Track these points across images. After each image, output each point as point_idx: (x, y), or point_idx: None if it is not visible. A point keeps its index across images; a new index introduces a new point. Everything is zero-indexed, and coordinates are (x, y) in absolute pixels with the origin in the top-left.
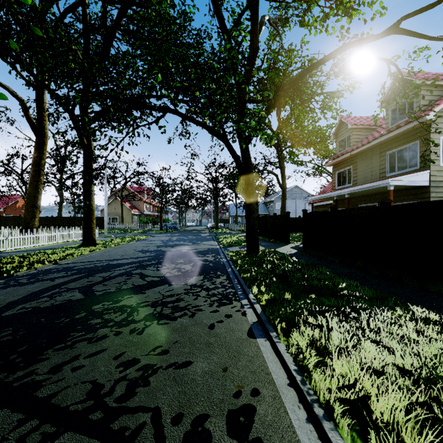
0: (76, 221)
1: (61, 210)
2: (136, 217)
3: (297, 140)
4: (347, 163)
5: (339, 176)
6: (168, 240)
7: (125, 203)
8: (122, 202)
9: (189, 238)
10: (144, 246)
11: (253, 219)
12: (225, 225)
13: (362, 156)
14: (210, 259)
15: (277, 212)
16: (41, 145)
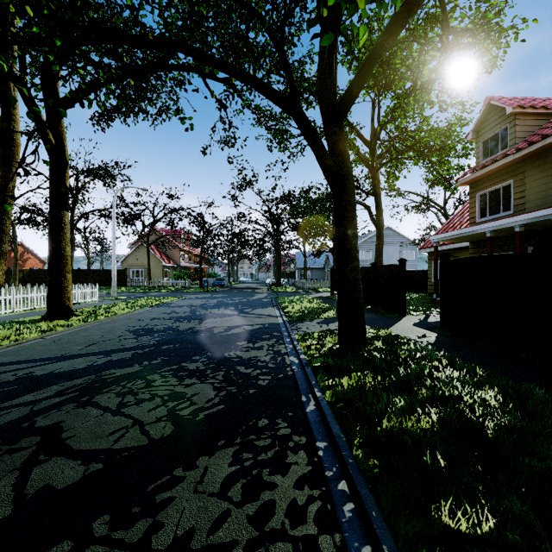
0: (86, 276)
1: (72, 261)
2: (168, 270)
3: (408, 144)
4: (502, 176)
5: (483, 200)
6: (202, 306)
7: (154, 252)
8: (148, 250)
9: (235, 302)
10: (153, 319)
11: (354, 272)
12: (290, 282)
13: (537, 159)
14: (264, 357)
15: (362, 264)
16: (8, 158)
